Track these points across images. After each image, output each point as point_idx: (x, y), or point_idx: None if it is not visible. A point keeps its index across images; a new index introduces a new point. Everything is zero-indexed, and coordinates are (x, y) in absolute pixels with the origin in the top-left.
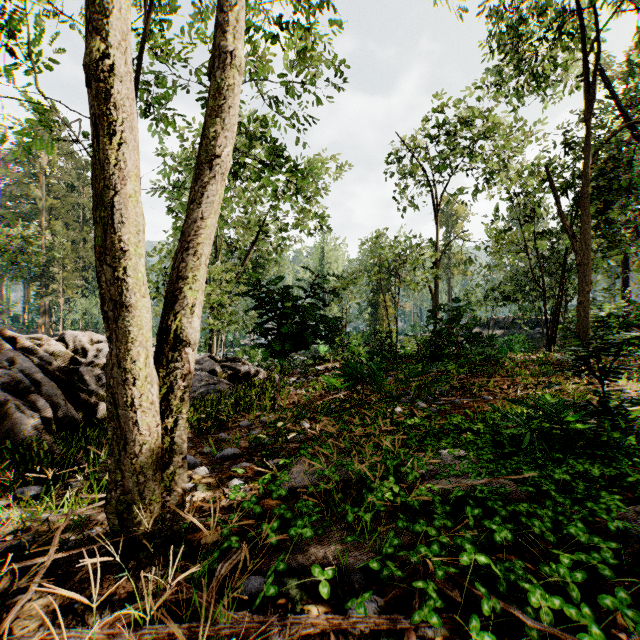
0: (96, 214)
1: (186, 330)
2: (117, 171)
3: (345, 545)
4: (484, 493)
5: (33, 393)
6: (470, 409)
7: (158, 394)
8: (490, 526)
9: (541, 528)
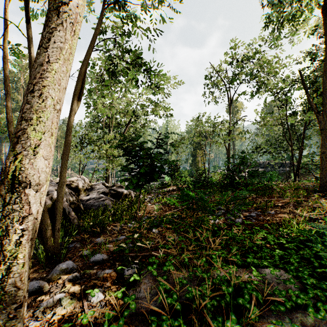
0: None
1: (26, 171)
2: None
3: None
4: None
5: None
6: (264, 221)
7: None
8: None
9: None
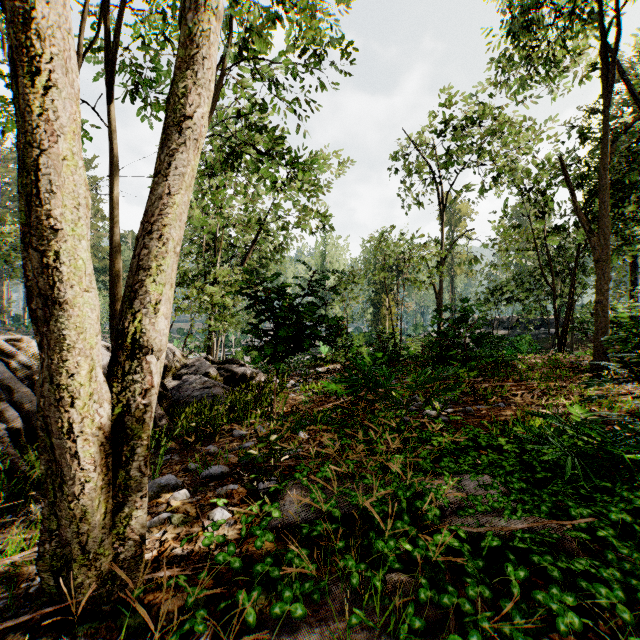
0: (21, 182)
1: (148, 333)
2: (46, 123)
3: (348, 627)
4: (527, 544)
5: (5, 400)
6: (485, 418)
7: (111, 415)
8: (548, 605)
9: (610, 598)
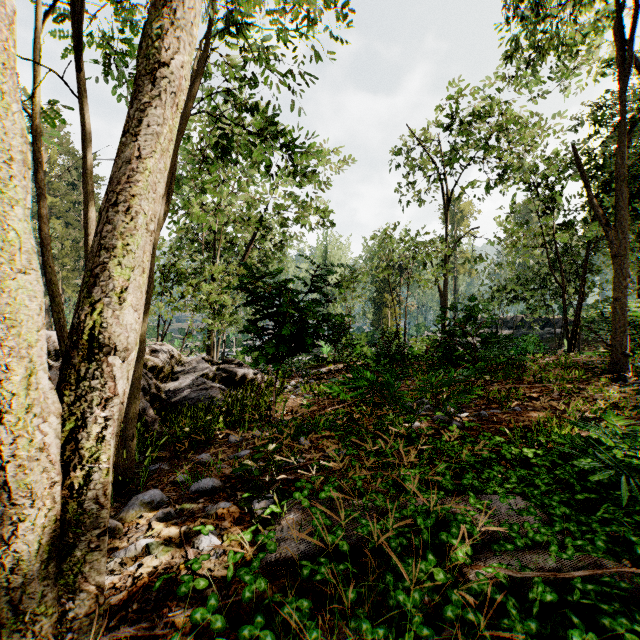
0: None
1: (110, 328)
2: None
3: None
4: (594, 600)
5: None
6: (502, 424)
7: (60, 431)
8: None
9: None
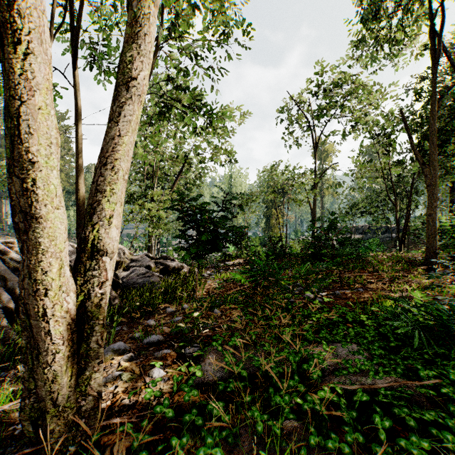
0: (7, 126)
1: (104, 240)
2: (25, 81)
3: None
4: (389, 399)
5: (1, 287)
6: (349, 300)
7: (75, 301)
8: (410, 450)
9: (454, 443)
